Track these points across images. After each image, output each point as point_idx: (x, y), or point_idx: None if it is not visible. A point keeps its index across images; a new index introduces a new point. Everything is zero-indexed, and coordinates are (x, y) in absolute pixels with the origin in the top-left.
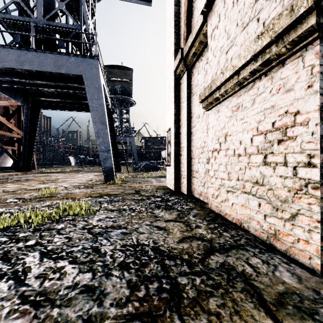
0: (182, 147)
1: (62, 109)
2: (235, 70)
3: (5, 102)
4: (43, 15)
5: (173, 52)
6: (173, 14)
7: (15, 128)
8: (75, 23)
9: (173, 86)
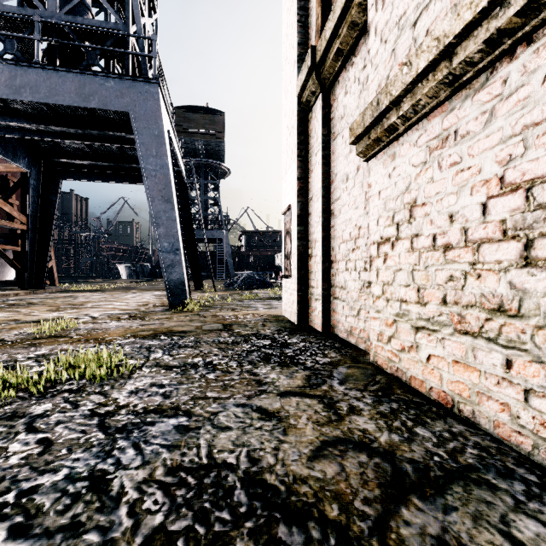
0: (314, 241)
1: (99, 179)
2: (445, 46)
3: None
4: (61, 8)
5: (296, 60)
6: None
7: (17, 213)
8: (118, 20)
9: (295, 125)
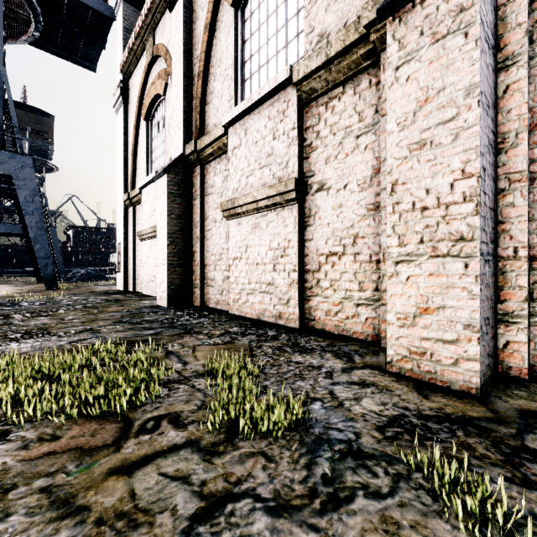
0: (130, 258)
1: None
2: (147, 233)
3: None
4: None
5: (123, 187)
6: (123, 157)
7: None
8: None
9: (123, 212)
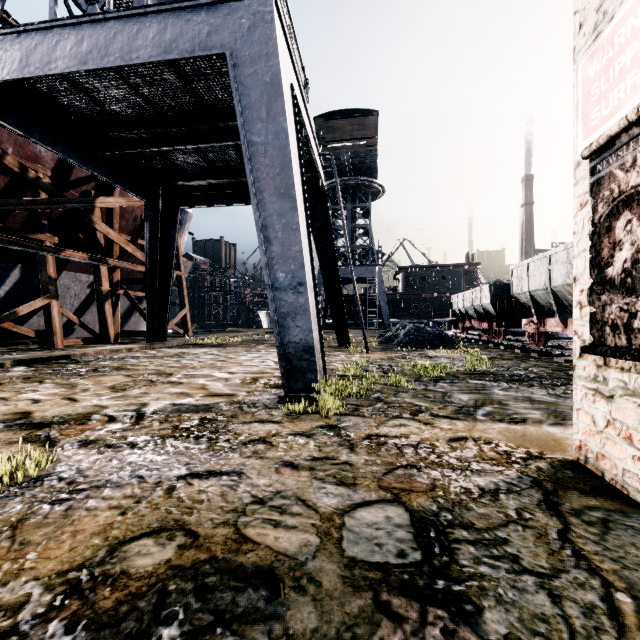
0: None
1: (219, 202)
2: None
3: (120, 201)
4: None
5: None
6: None
7: (141, 253)
8: None
9: None
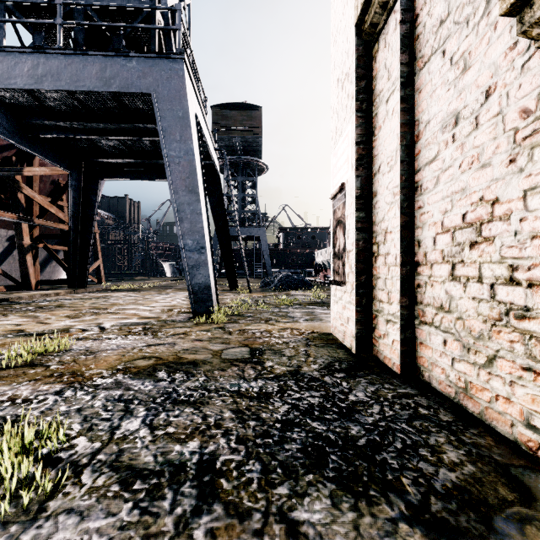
0: (383, 232)
1: (134, 177)
2: None
3: (44, 170)
4: None
5: None
6: None
7: (63, 214)
8: None
9: (352, 67)
